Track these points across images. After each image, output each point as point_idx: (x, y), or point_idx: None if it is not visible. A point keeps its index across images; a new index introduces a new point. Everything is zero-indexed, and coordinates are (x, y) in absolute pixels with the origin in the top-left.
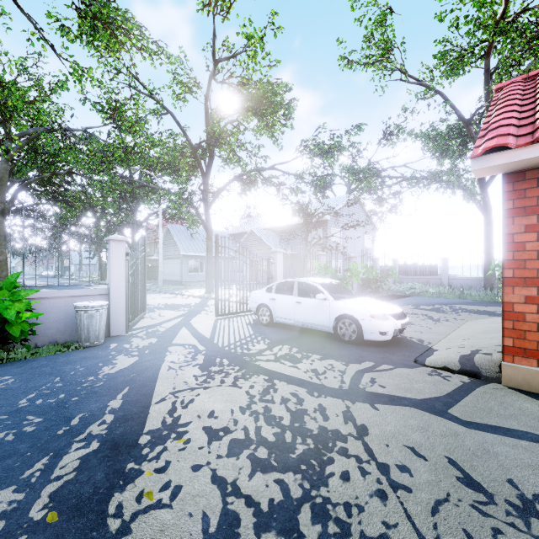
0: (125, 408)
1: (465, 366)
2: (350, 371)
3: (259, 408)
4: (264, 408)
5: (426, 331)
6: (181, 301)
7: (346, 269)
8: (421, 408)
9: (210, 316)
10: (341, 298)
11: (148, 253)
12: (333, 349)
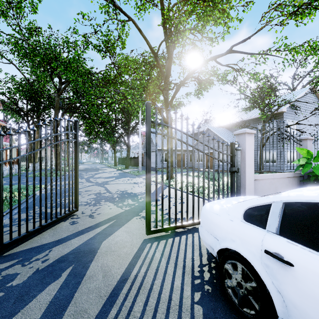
0: None
1: None
2: None
3: None
4: None
5: None
6: (139, 189)
7: None
8: None
9: (144, 225)
10: None
11: None
12: None
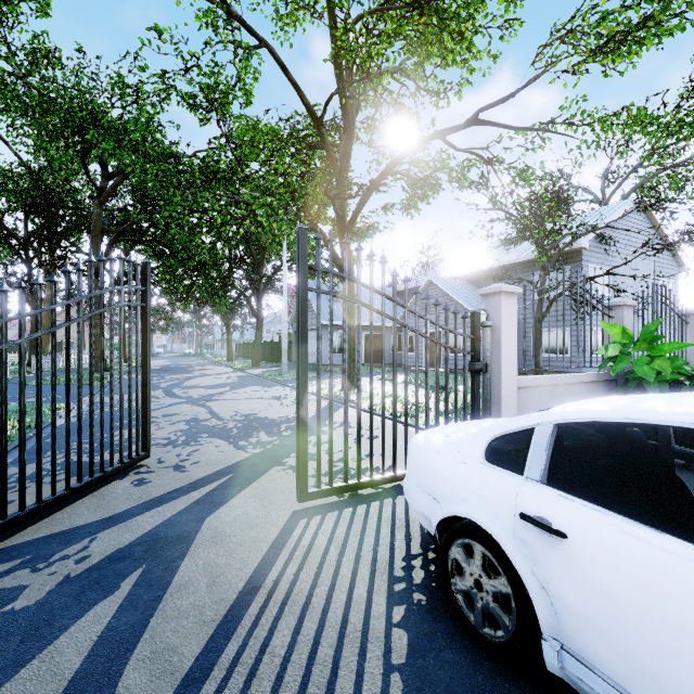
0: None
1: None
2: None
3: None
4: None
5: None
6: (282, 410)
7: None
8: None
9: (293, 483)
10: None
11: None
12: None
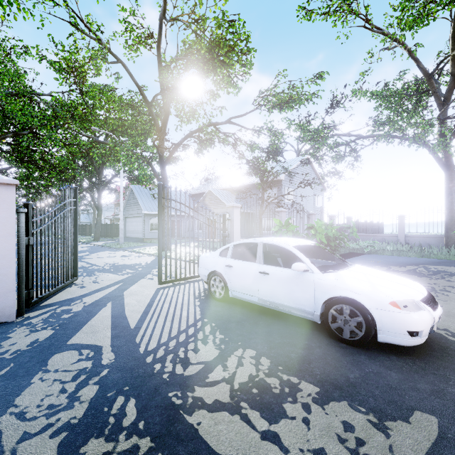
0: None
1: None
2: None
3: None
4: None
5: None
6: (132, 261)
7: (309, 226)
8: None
9: (153, 282)
10: (329, 268)
11: (117, 213)
12: (330, 360)
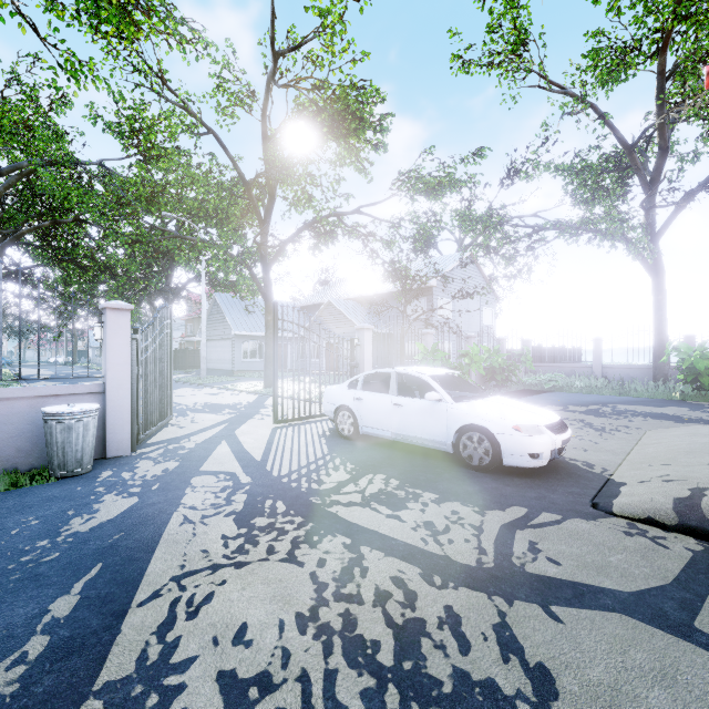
0: (77, 619)
1: (687, 519)
2: (491, 527)
3: (334, 616)
4: (344, 618)
5: (592, 448)
6: (228, 400)
7: (463, 353)
8: (641, 617)
9: (266, 422)
10: (464, 398)
11: (190, 333)
12: (455, 480)
